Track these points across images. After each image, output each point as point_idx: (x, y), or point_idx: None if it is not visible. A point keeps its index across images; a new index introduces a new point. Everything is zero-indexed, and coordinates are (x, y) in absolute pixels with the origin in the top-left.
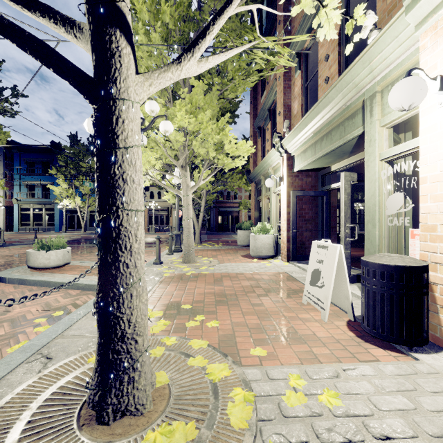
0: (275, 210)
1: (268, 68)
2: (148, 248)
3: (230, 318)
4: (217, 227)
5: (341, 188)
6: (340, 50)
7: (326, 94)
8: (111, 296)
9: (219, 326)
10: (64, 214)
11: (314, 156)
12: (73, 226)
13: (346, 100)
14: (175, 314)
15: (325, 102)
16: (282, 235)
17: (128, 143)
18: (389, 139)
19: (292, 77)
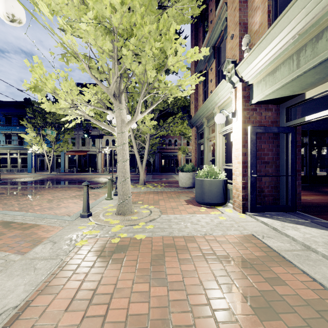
0: (220, 151)
1: None
2: (93, 190)
3: None
4: (161, 168)
5: None
6: None
7: None
8: None
9: None
10: (33, 158)
11: (297, 70)
12: (43, 168)
13: None
14: None
15: None
16: (234, 180)
17: None
18: None
19: None
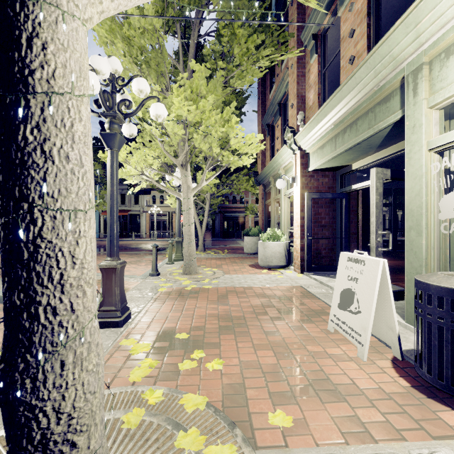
0: (286, 214)
1: (280, 52)
2: (147, 256)
3: (237, 354)
4: (222, 233)
5: (372, 187)
6: (370, 21)
7: (353, 74)
8: (19, 369)
9: (224, 368)
10: None
11: (334, 152)
12: None
13: (379, 79)
14: (167, 347)
15: (351, 84)
16: (294, 243)
17: (55, 88)
18: (439, 123)
19: (307, 64)
